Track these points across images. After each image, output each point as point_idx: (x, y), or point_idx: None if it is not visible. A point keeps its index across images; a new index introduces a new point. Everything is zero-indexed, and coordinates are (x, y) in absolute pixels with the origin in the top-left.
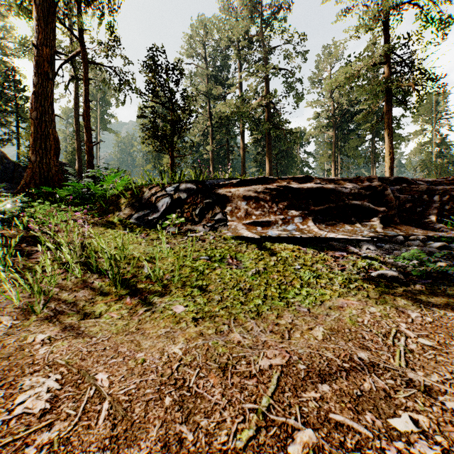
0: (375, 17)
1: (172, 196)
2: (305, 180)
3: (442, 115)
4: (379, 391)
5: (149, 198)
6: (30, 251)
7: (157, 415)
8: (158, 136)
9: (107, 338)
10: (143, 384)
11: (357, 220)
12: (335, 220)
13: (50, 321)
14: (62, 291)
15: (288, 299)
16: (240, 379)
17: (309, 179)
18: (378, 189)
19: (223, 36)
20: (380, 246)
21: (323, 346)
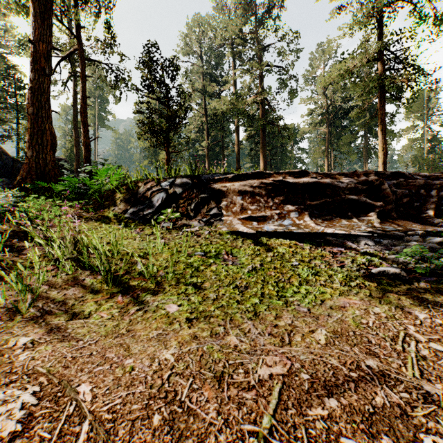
0: (369, 14)
1: (167, 190)
2: (301, 175)
3: (433, 112)
4: (394, 408)
5: (144, 193)
6: (21, 247)
7: (143, 438)
8: (154, 131)
9: (95, 341)
10: (130, 397)
11: (353, 215)
12: (331, 215)
13: (35, 322)
14: (52, 288)
15: (286, 297)
16: (237, 392)
17: (305, 173)
18: (375, 183)
19: (219, 34)
20: (378, 241)
21: (326, 351)
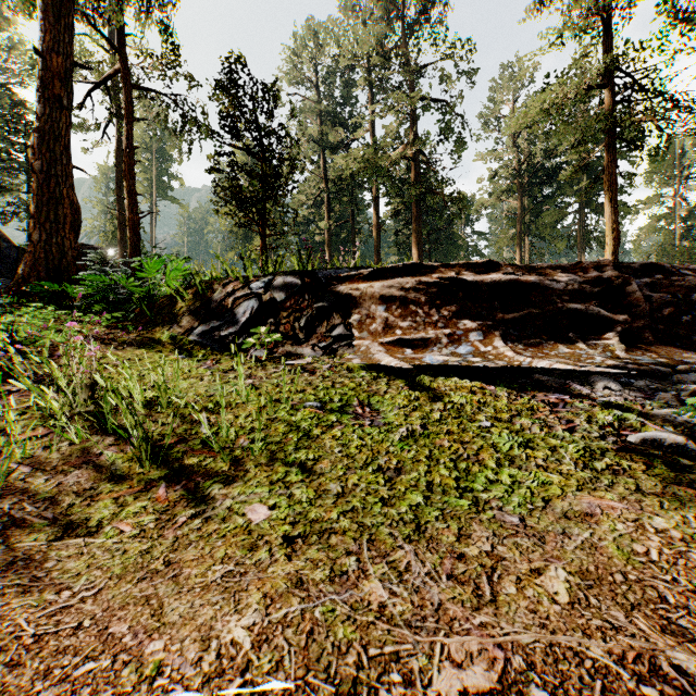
0: (591, 10)
1: (260, 296)
2: (487, 268)
3: (690, 173)
4: None
5: (222, 301)
6: None
7: None
8: (240, 201)
9: (95, 591)
10: None
11: (578, 338)
12: (539, 338)
13: None
14: (37, 472)
15: (475, 492)
16: None
17: (494, 266)
18: (614, 282)
19: (346, 49)
20: (627, 383)
21: (575, 624)
